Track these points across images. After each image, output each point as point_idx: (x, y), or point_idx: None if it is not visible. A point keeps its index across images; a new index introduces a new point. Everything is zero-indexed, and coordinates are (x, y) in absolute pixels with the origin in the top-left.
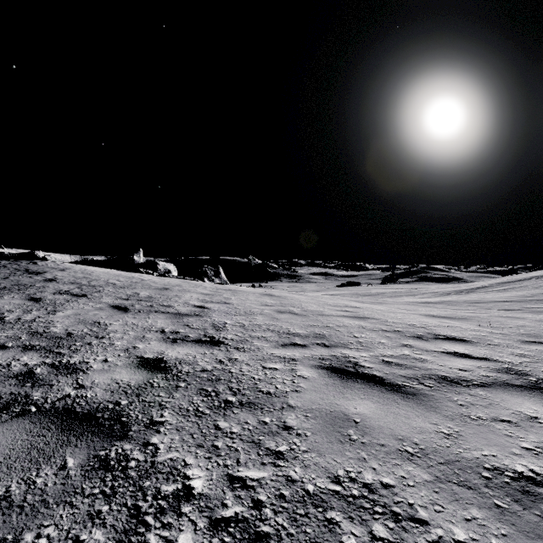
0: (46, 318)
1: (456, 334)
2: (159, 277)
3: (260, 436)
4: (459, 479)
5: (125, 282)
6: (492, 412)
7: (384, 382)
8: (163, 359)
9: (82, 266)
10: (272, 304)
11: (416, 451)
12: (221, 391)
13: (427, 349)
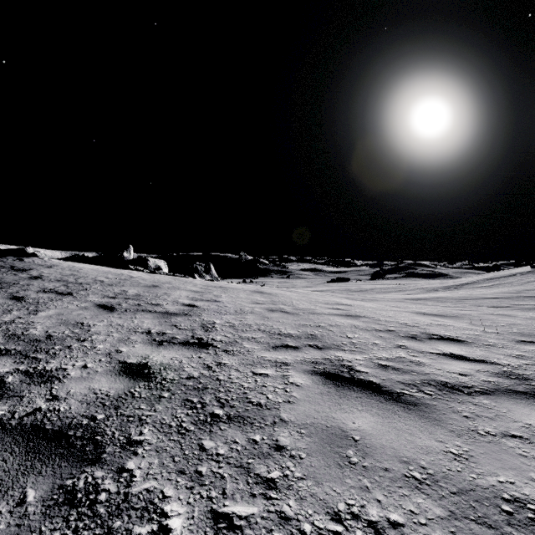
0: (26, 319)
1: (449, 334)
2: (148, 274)
3: (250, 459)
4: (476, 515)
5: (114, 280)
6: (500, 426)
7: (382, 389)
8: (147, 364)
9: (70, 263)
10: (263, 301)
11: (424, 477)
12: (207, 402)
13: (422, 350)
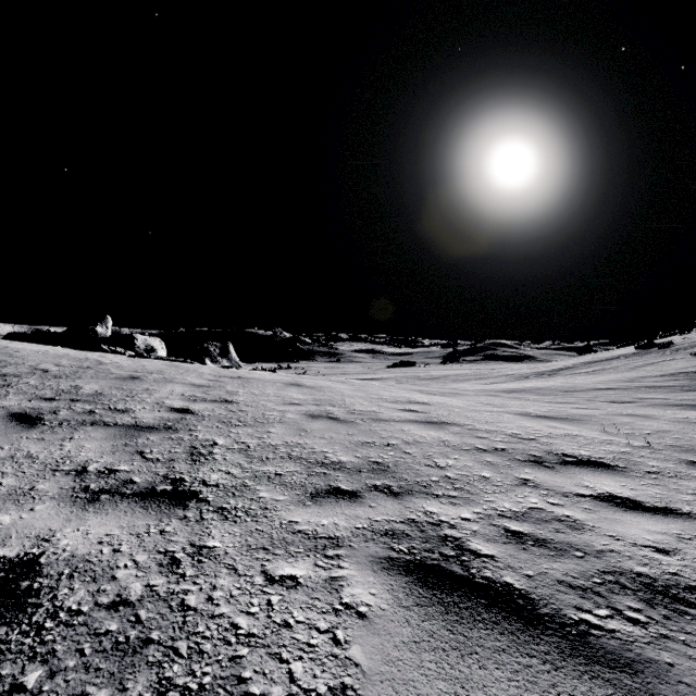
0: None
1: (587, 453)
2: (132, 359)
3: None
4: None
5: (68, 368)
6: None
7: (540, 614)
8: (37, 560)
9: (3, 342)
10: (301, 401)
11: None
12: None
13: (563, 489)
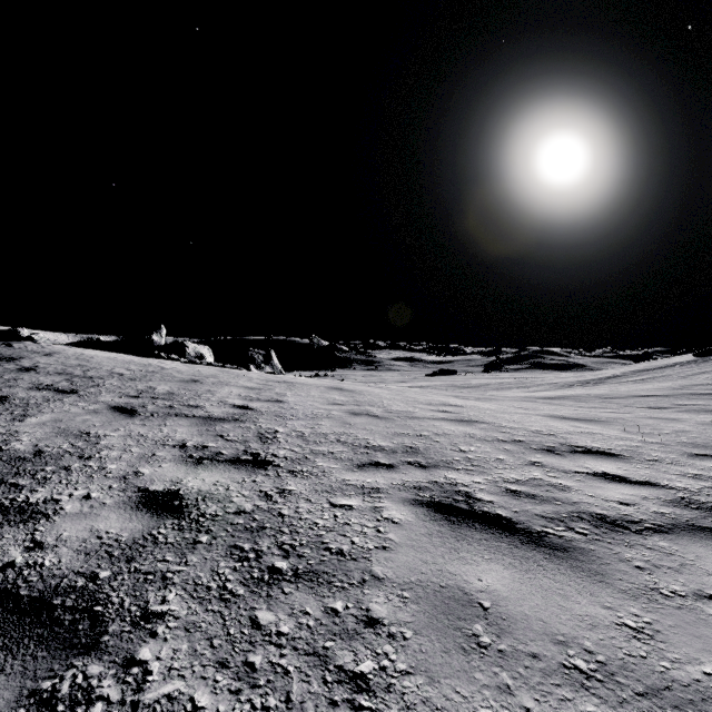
0: (8, 427)
1: (598, 445)
2: (186, 365)
3: (328, 641)
4: None
5: (138, 372)
6: (691, 581)
7: (516, 527)
8: (178, 492)
9: (78, 350)
10: (343, 402)
11: (592, 669)
12: (264, 550)
13: (564, 468)
